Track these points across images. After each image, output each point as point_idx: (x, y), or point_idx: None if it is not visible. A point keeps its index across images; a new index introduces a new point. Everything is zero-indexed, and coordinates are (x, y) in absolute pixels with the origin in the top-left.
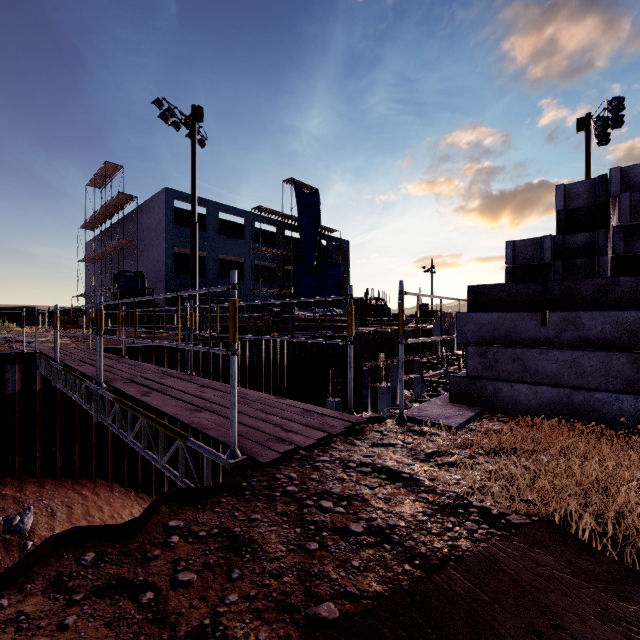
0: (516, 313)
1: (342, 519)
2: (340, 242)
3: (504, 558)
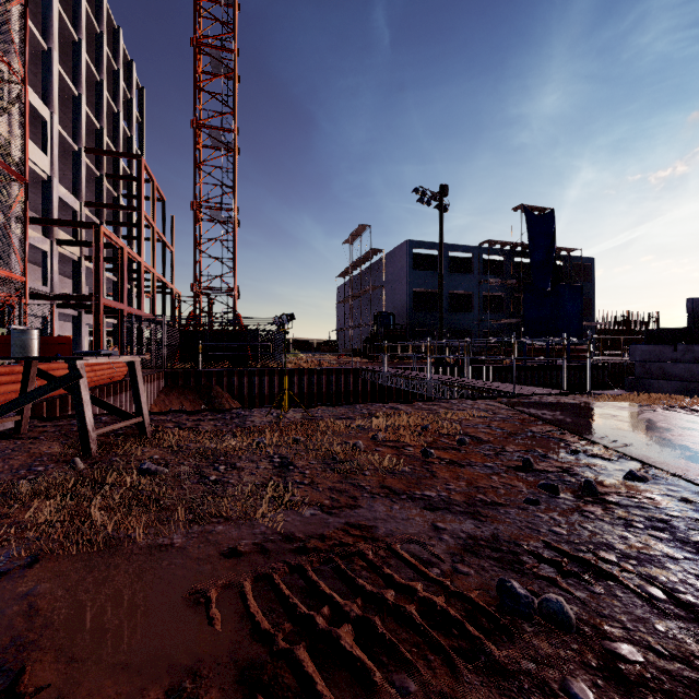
0: (661, 345)
1: (552, 401)
2: (581, 262)
3: (593, 402)
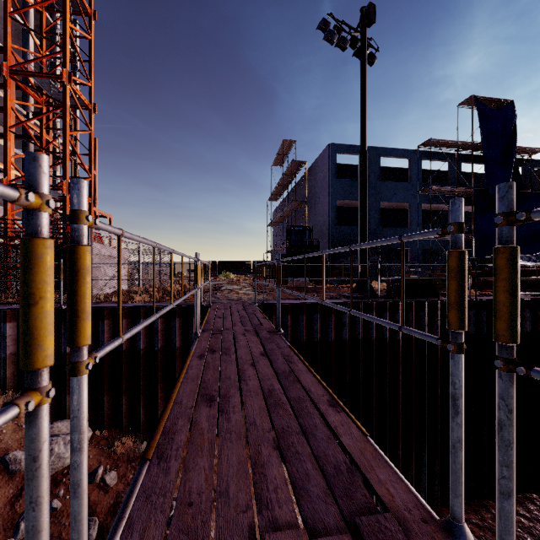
0: None
1: None
2: None
3: None
